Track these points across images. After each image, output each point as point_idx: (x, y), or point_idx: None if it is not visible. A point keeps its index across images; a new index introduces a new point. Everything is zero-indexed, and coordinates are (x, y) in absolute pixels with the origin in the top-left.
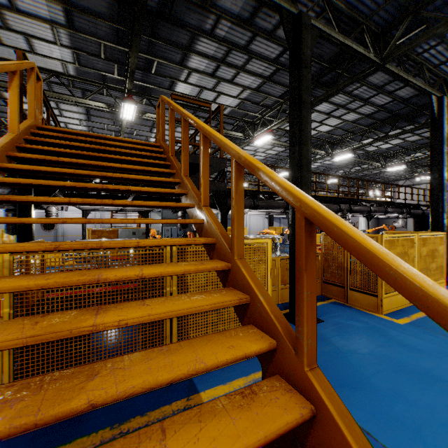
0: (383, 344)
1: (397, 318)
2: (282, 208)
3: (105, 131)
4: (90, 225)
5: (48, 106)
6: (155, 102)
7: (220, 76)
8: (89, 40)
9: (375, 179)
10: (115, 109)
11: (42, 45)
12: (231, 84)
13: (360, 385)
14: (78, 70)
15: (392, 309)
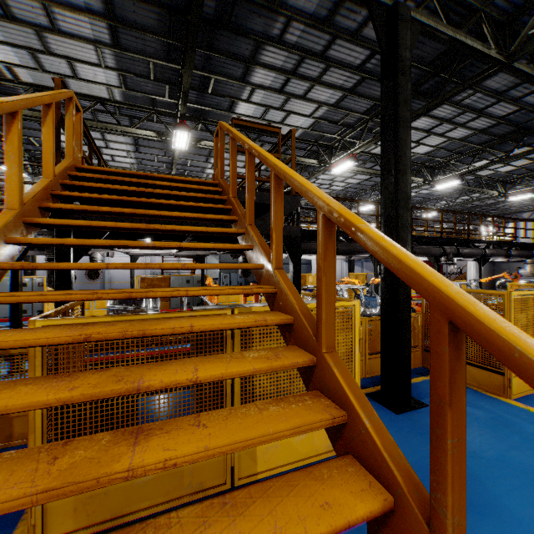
0: (517, 444)
1: (533, 406)
2: (368, 253)
3: (155, 163)
4: (139, 270)
5: (90, 140)
6: (211, 127)
7: (289, 92)
8: (137, 60)
9: (489, 211)
10: (166, 138)
11: (85, 68)
12: (303, 100)
13: (489, 508)
14: (125, 94)
15: (524, 392)
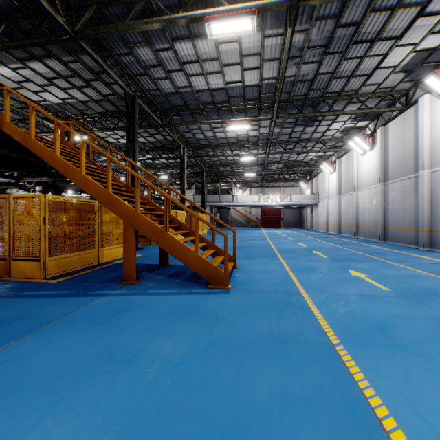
0: None
1: None
2: None
3: None
4: None
5: None
6: None
7: (54, 82)
8: None
9: None
10: None
11: None
12: (62, 91)
13: None
14: None
15: None
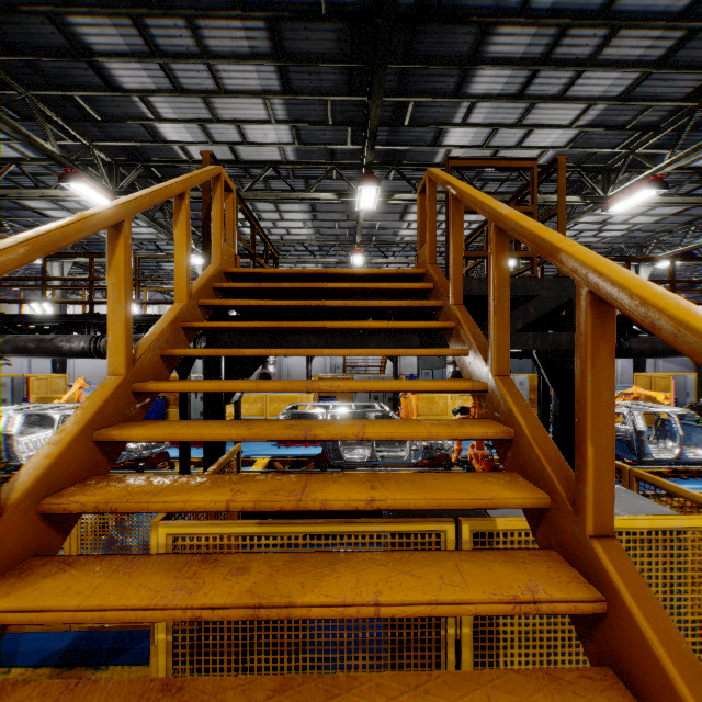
0: None
1: None
2: None
3: (336, 230)
4: (319, 362)
5: (253, 222)
6: (408, 172)
7: (535, 94)
8: (312, 102)
9: None
10: (348, 198)
11: (254, 129)
12: (559, 102)
13: None
14: (299, 151)
15: None
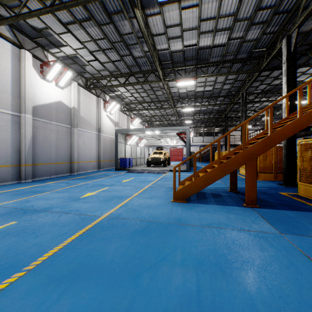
0: None
1: None
2: None
3: None
4: None
5: None
6: None
7: None
8: None
9: None
10: None
11: None
12: None
13: None
14: None
15: None
